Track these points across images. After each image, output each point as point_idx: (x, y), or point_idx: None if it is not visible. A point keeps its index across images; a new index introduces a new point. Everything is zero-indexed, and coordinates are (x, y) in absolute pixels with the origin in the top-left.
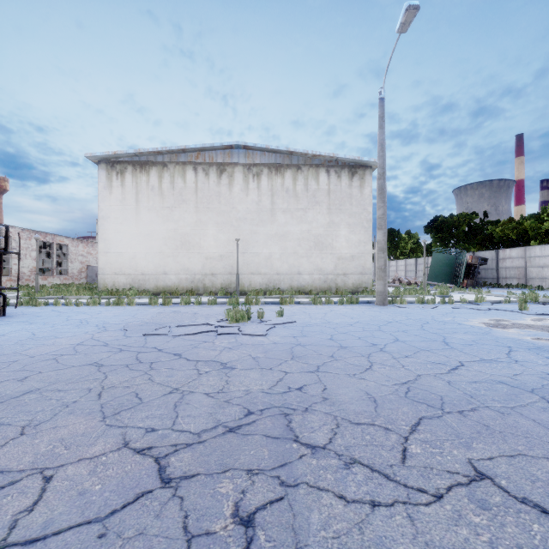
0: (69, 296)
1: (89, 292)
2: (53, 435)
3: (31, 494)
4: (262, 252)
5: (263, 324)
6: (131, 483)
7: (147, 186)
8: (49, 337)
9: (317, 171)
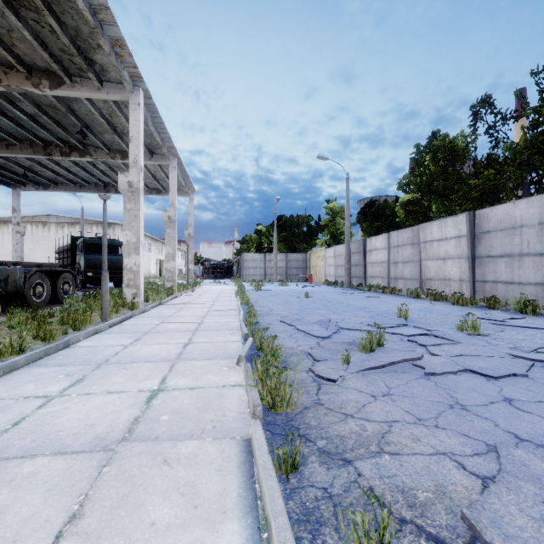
0: None
1: None
2: None
3: None
4: None
5: None
6: None
7: (8, 232)
8: None
9: (92, 226)
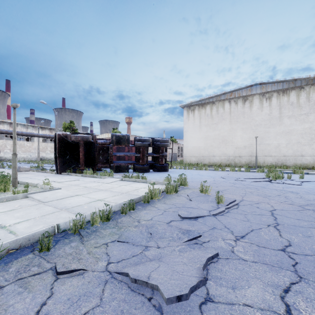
0: (174, 165)
1: (181, 164)
2: (253, 198)
3: (268, 205)
4: (272, 143)
5: (294, 181)
6: (296, 208)
7: (204, 114)
8: (199, 178)
9: None
